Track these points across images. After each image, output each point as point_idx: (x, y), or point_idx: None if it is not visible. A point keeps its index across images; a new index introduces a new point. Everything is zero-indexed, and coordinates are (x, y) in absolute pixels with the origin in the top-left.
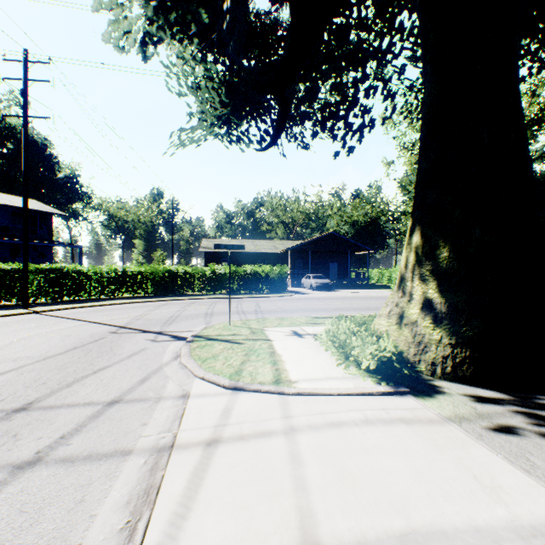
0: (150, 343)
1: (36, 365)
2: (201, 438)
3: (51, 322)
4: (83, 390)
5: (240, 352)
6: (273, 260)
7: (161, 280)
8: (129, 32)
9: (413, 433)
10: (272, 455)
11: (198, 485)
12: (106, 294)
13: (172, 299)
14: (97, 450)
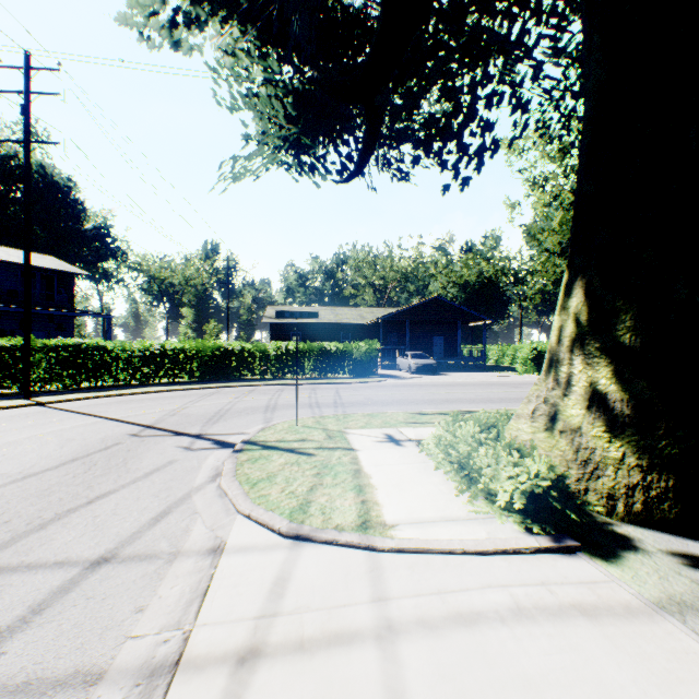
0: (181, 453)
1: (7, 489)
2: (229, 646)
3: (55, 418)
4: (60, 536)
5: (309, 471)
6: (359, 333)
7: (210, 360)
8: (156, 14)
9: (606, 640)
10: (355, 693)
11: None
12: (137, 378)
13: (224, 385)
14: (43, 672)
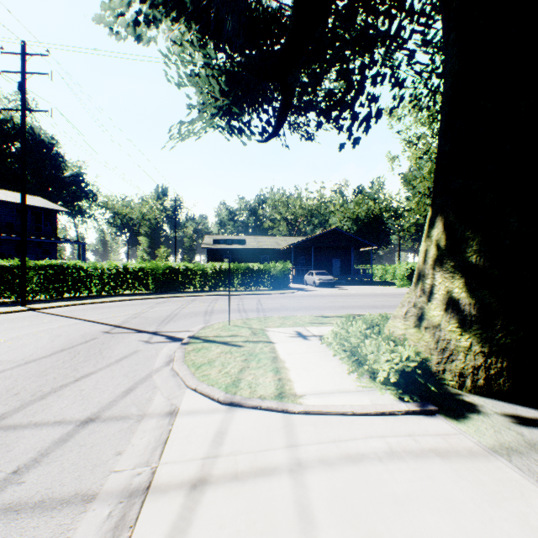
0: (143, 345)
1: (14, 371)
2: (185, 477)
3: (45, 320)
4: (57, 404)
5: (239, 357)
6: (276, 256)
7: (162, 277)
8: (123, 15)
9: (453, 472)
10: (275, 506)
11: None
12: (106, 290)
13: (173, 296)
14: (52, 494)
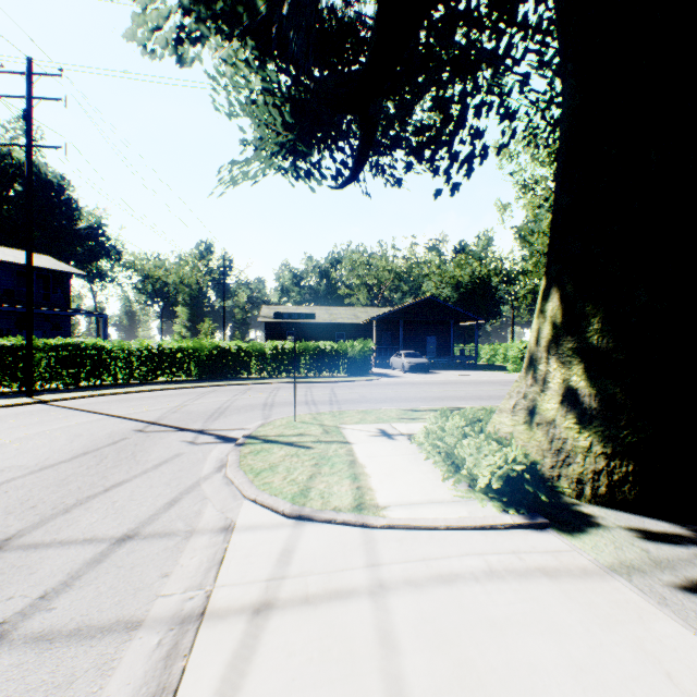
0: (187, 446)
1: (27, 479)
2: (246, 601)
3: (60, 415)
4: (85, 518)
5: (308, 461)
6: (354, 332)
7: (207, 359)
8: (161, 29)
9: (562, 593)
10: (352, 632)
11: (237, 688)
12: (136, 377)
13: (221, 384)
14: (90, 621)
